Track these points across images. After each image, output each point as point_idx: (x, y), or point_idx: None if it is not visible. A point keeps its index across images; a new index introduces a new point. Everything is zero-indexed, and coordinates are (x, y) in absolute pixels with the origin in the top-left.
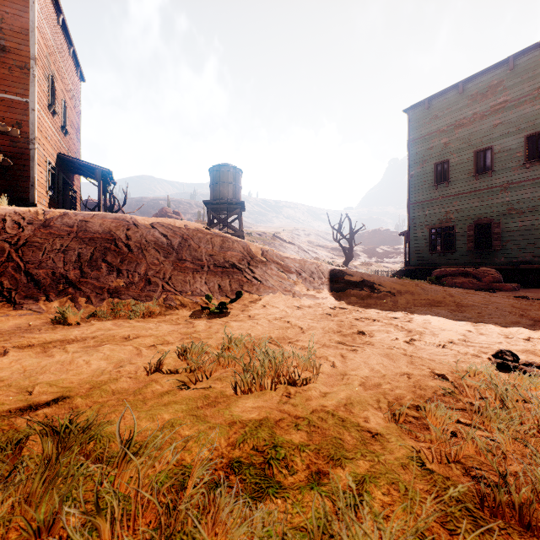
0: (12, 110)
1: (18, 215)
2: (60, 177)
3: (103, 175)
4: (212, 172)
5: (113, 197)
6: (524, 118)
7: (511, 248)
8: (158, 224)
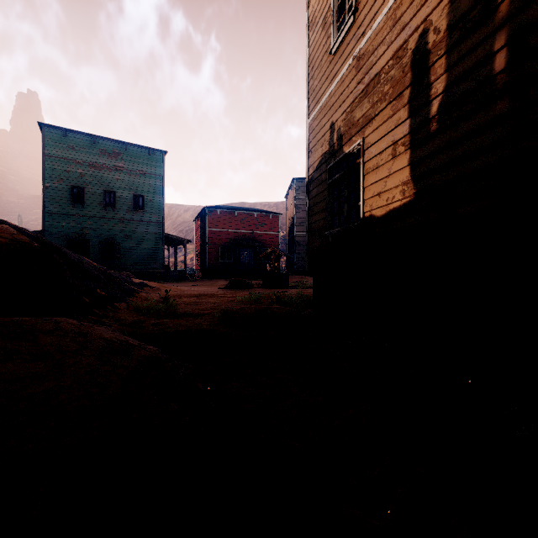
0: None
1: None
2: None
3: None
4: None
5: None
6: (133, 183)
7: (127, 259)
8: (28, 230)
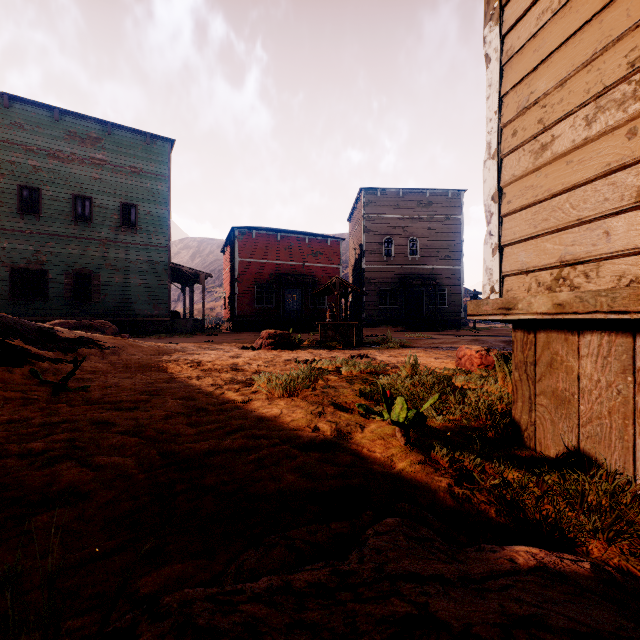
0: None
1: None
2: None
3: None
4: None
5: None
6: (120, 186)
7: (110, 301)
8: None
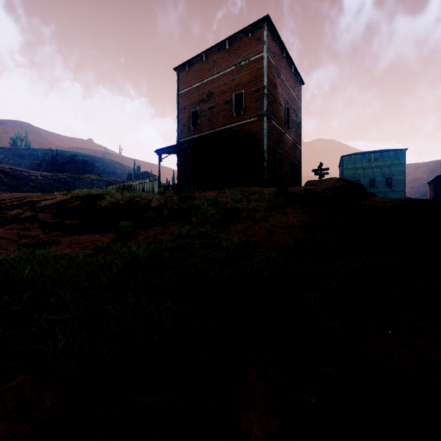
0: (299, 152)
1: None
2: None
3: None
4: None
5: None
6: (385, 172)
7: None
8: None
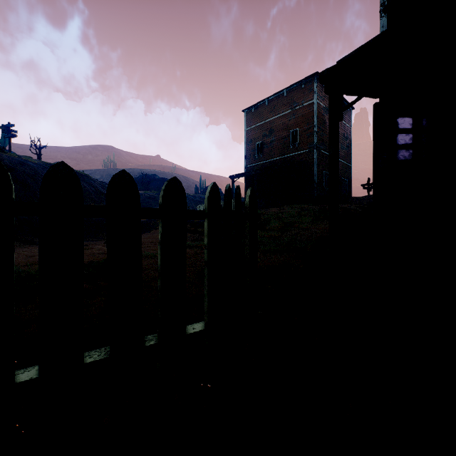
0: (349, 169)
1: None
2: None
3: None
4: None
5: None
6: None
7: None
8: None
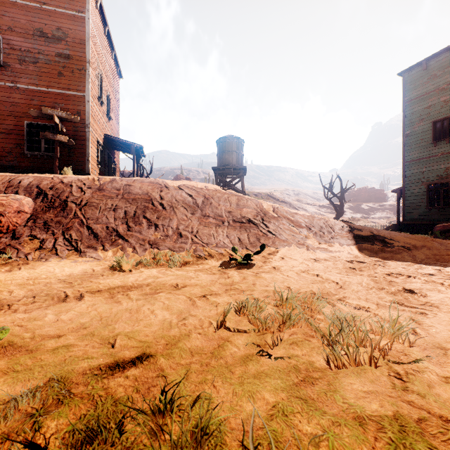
0: (74, 103)
1: (81, 182)
2: (106, 153)
3: (136, 149)
4: (219, 143)
5: (142, 168)
6: None
7: None
8: (184, 186)
